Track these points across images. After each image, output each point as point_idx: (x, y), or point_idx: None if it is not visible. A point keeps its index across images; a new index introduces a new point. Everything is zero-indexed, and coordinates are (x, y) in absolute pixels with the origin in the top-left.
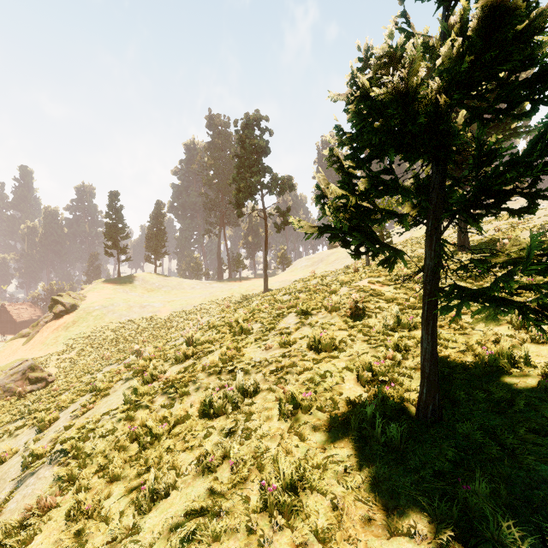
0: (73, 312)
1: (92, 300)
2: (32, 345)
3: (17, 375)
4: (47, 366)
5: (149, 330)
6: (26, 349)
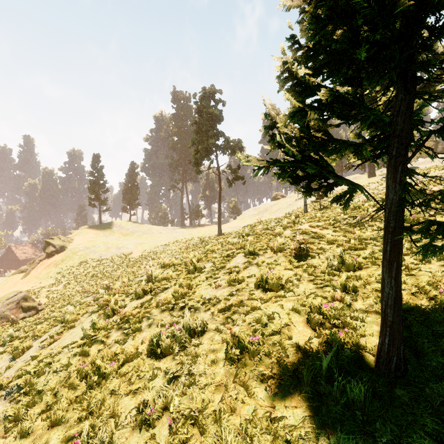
0: (62, 252)
1: (77, 242)
2: (29, 279)
3: (12, 304)
4: (39, 297)
5: (123, 267)
6: (24, 282)
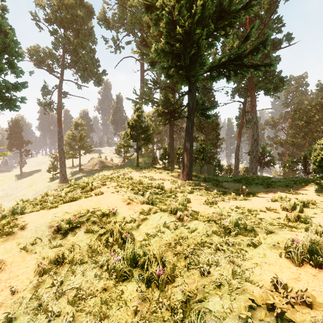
0: None
1: None
2: None
3: None
4: None
5: None
6: None
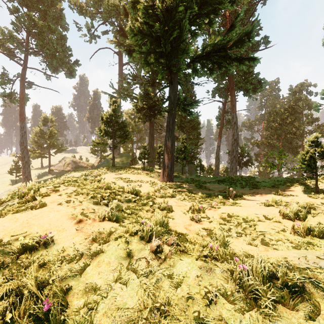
0: None
1: None
2: None
3: None
4: None
5: None
6: None
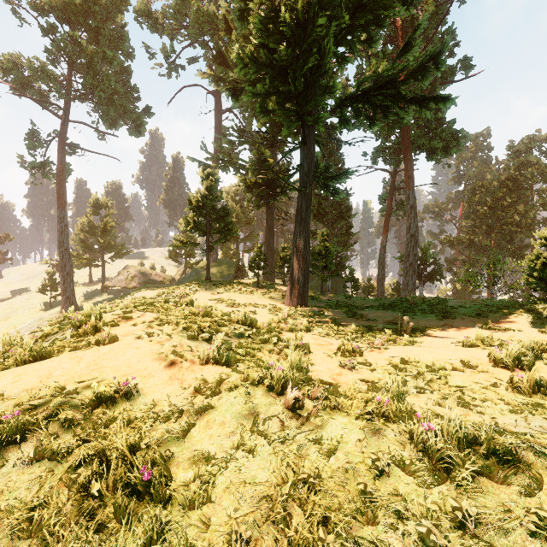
0: None
1: None
2: None
3: None
4: None
5: None
6: None
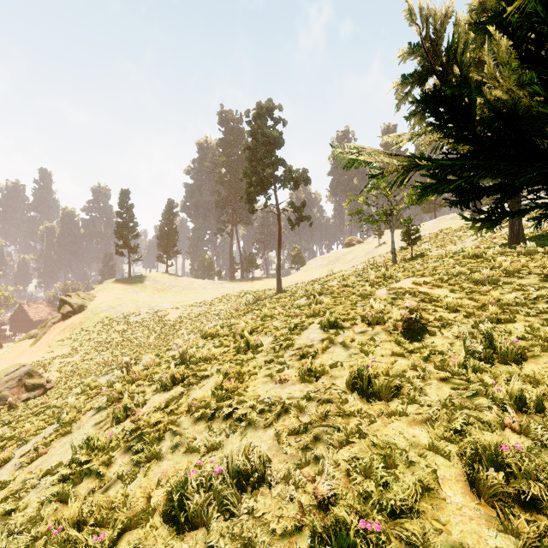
0: (80, 312)
1: (100, 300)
2: (39, 347)
3: (13, 382)
4: (49, 371)
5: (156, 332)
6: (33, 351)
